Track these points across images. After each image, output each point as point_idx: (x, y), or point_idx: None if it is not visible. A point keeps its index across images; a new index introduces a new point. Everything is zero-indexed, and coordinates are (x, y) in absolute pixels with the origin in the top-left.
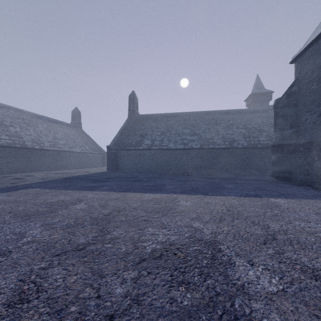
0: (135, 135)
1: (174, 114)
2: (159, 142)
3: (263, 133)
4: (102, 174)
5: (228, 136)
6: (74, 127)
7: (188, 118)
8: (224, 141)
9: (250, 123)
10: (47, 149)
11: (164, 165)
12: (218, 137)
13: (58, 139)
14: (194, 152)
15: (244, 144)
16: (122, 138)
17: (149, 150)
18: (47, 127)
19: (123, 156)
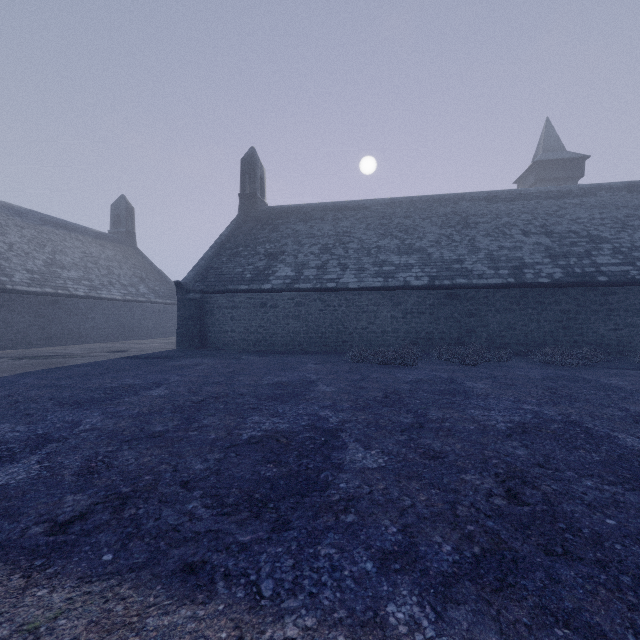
0: (254, 253)
1: (353, 203)
2: (315, 270)
3: (601, 245)
4: (147, 360)
5: (504, 253)
6: (117, 241)
7: (390, 211)
8: (496, 266)
9: (558, 221)
10: (19, 289)
11: (330, 334)
12: (478, 257)
13: (62, 267)
14: (412, 297)
15: (555, 275)
16: (219, 261)
17: (288, 292)
18: (35, 237)
19: (219, 309)
